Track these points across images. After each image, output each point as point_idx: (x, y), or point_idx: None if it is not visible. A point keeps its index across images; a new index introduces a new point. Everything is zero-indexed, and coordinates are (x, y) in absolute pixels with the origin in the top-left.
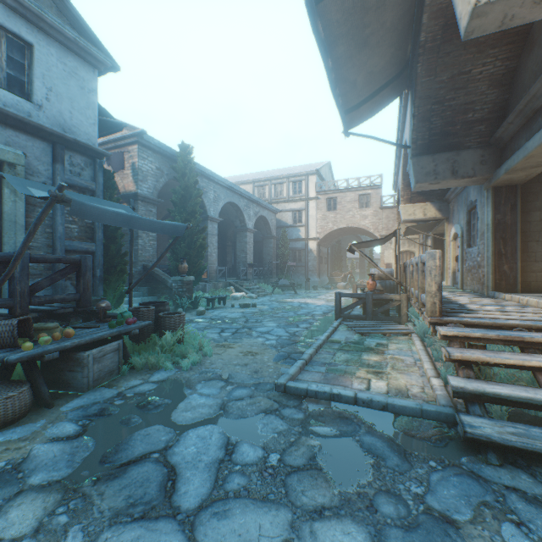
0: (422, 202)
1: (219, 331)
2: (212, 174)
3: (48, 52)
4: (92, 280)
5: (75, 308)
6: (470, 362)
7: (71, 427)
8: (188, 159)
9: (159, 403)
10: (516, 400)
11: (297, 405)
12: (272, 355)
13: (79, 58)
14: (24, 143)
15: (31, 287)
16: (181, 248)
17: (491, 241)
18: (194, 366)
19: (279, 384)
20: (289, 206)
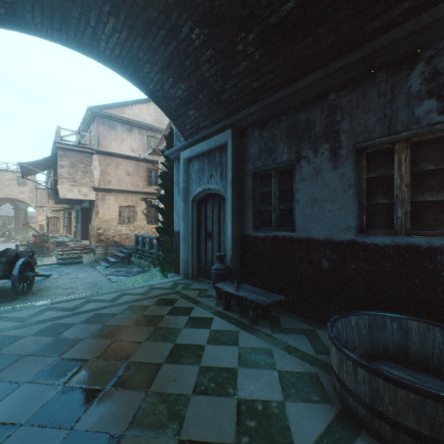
0: None
1: None
2: None
3: None
4: None
5: None
6: (63, 254)
7: None
8: None
9: None
10: (69, 258)
11: None
12: None
13: None
14: None
15: None
16: None
17: (82, 224)
18: None
19: None
20: None
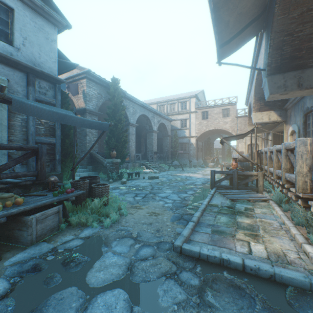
0: (267, 111)
1: (134, 195)
2: (132, 97)
3: (24, 14)
4: (54, 162)
5: (35, 181)
6: None
7: (3, 285)
8: (116, 87)
9: (80, 261)
10: None
11: (192, 268)
12: (169, 215)
13: (45, 19)
14: (7, 72)
15: (1, 167)
16: (112, 142)
17: None
18: (113, 224)
19: (176, 245)
20: (178, 117)
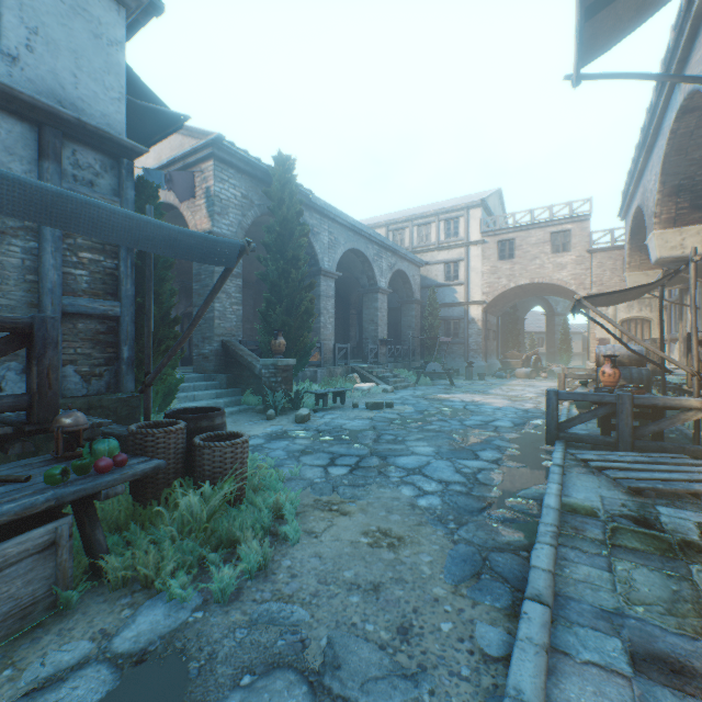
0: (699, 224)
1: (326, 462)
2: (327, 206)
3: None
4: (116, 365)
5: (22, 425)
6: None
7: None
8: (287, 177)
9: None
10: None
11: None
12: (438, 550)
13: None
14: None
15: None
16: (277, 315)
17: None
18: (248, 581)
19: None
20: (439, 256)
